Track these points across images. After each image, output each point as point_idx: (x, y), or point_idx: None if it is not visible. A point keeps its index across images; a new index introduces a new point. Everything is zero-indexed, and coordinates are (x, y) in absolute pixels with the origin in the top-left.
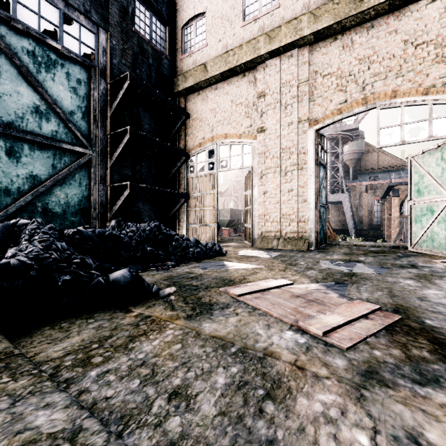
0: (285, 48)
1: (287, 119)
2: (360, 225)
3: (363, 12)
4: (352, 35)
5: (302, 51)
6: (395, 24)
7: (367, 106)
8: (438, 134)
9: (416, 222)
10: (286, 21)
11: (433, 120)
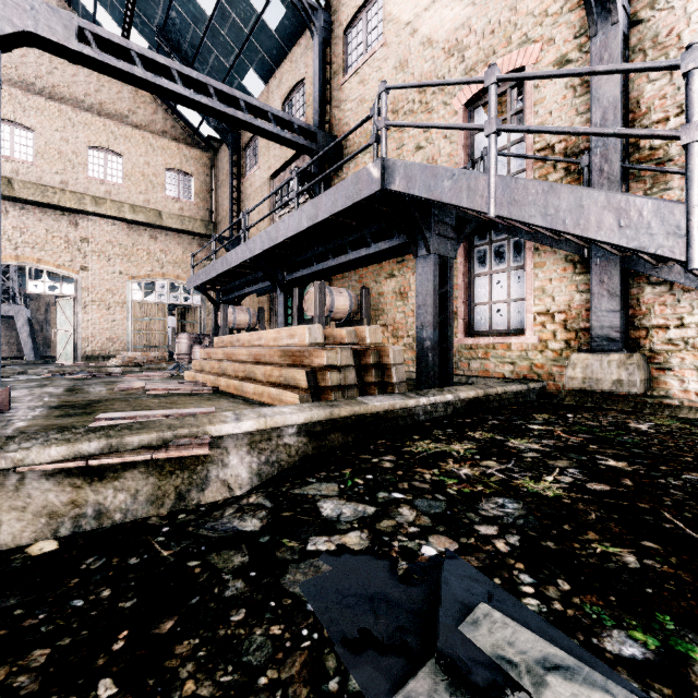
0: None
1: None
2: (48, 350)
3: (15, 197)
4: (7, 205)
5: None
6: (40, 216)
7: (19, 262)
8: (66, 293)
9: (60, 344)
10: None
11: (64, 284)
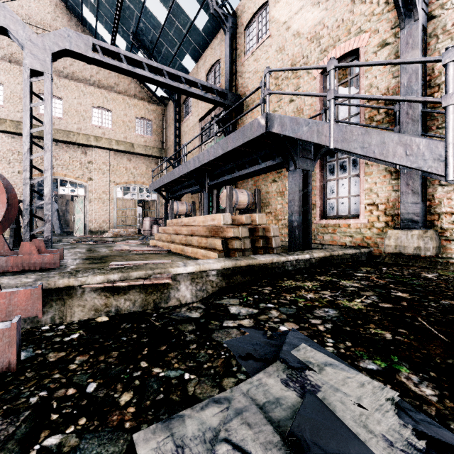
0: (9, 132)
1: (11, 169)
2: (67, 228)
3: (53, 139)
4: None
5: (20, 138)
6: (66, 149)
7: (55, 176)
8: (80, 194)
9: (76, 224)
10: (10, 118)
11: (79, 189)
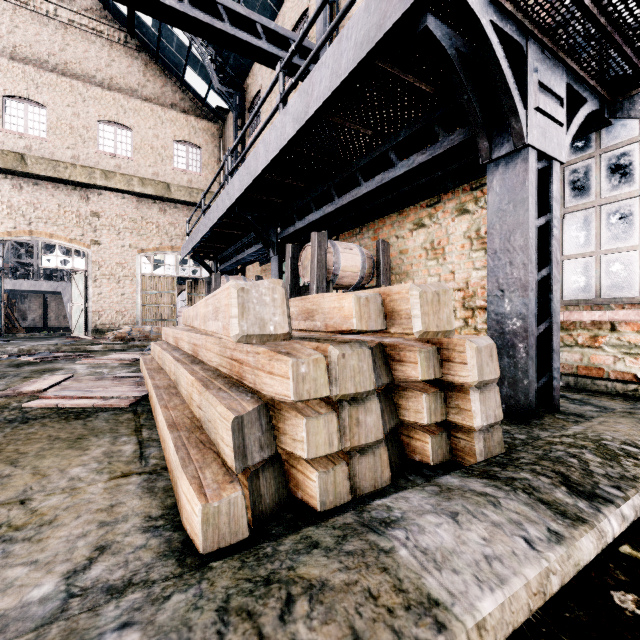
0: None
1: None
2: None
3: (28, 173)
4: (21, 181)
5: None
6: (53, 191)
7: (33, 237)
8: (78, 267)
9: (75, 317)
10: None
11: (75, 258)
